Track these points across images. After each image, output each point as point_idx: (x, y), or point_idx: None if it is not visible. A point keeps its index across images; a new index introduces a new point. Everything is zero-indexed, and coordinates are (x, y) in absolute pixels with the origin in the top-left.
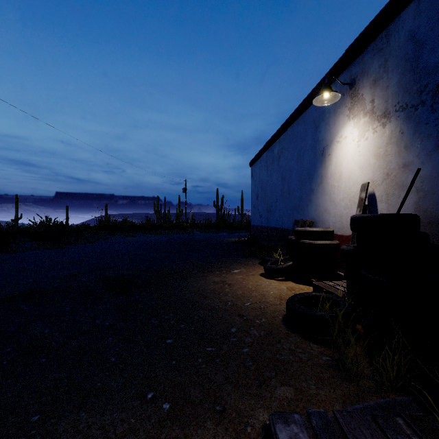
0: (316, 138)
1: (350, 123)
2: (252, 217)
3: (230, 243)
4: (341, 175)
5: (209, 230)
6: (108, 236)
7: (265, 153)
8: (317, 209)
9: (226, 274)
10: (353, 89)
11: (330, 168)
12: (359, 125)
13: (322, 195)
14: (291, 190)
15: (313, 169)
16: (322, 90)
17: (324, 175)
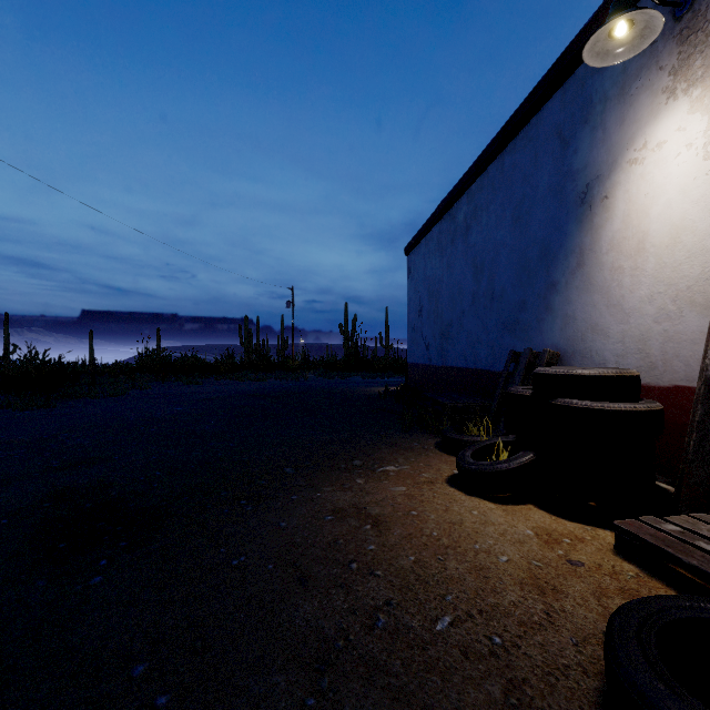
0: (565, 169)
1: (678, 104)
2: (410, 349)
3: (370, 396)
4: (644, 239)
5: (332, 373)
6: (154, 383)
7: (437, 226)
8: (567, 326)
9: (364, 478)
10: (688, 16)
11: (609, 228)
12: (709, 103)
13: (581, 293)
14: (498, 290)
15: (557, 239)
16: (613, 14)
17: (590, 246)
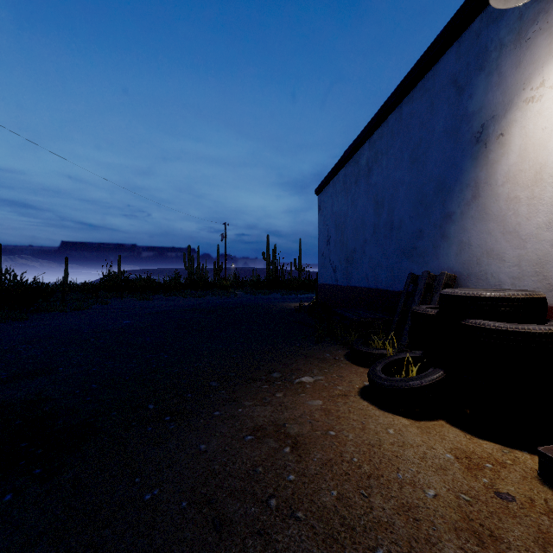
0: (460, 112)
1: None
2: (320, 272)
3: (287, 311)
4: (541, 170)
5: (257, 291)
6: (114, 299)
7: (343, 170)
8: (462, 252)
9: (283, 390)
10: None
11: (505, 162)
12: None
13: (477, 222)
14: (397, 221)
15: (453, 175)
16: None
17: (485, 180)
